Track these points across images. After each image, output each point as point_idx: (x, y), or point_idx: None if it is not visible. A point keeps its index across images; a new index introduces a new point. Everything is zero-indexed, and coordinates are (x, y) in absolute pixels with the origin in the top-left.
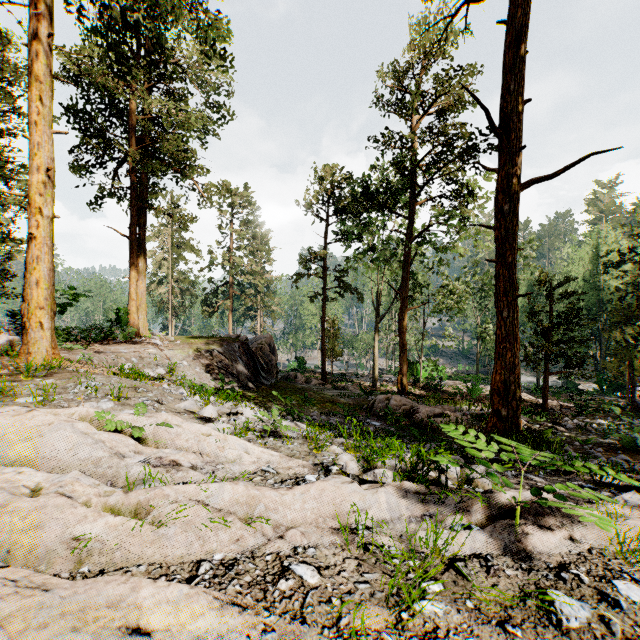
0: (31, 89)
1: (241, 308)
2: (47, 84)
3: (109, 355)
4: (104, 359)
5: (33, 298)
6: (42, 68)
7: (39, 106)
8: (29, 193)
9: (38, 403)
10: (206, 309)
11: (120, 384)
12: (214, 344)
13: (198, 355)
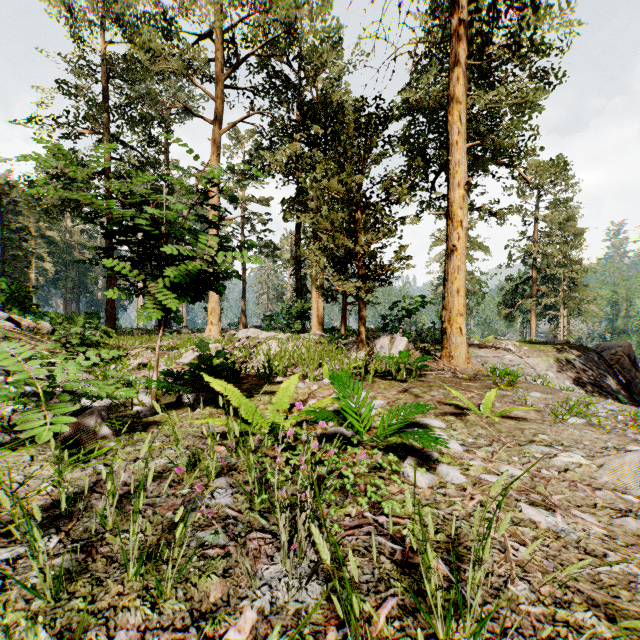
0: (452, 113)
1: (537, 307)
2: (463, 103)
3: (474, 359)
4: (474, 363)
5: (453, 306)
6: (461, 89)
7: (458, 126)
8: (450, 209)
9: (595, 427)
10: (503, 309)
11: (633, 411)
12: (569, 353)
13: (560, 366)
